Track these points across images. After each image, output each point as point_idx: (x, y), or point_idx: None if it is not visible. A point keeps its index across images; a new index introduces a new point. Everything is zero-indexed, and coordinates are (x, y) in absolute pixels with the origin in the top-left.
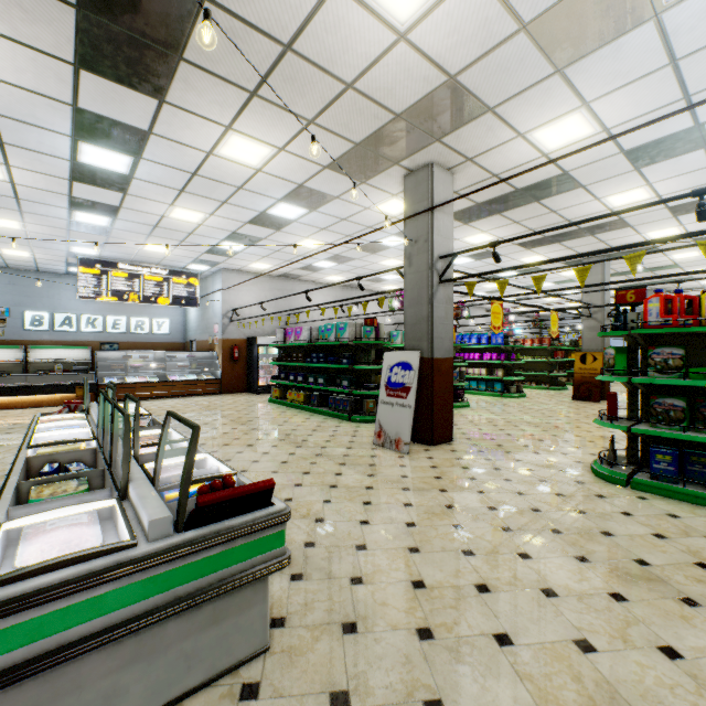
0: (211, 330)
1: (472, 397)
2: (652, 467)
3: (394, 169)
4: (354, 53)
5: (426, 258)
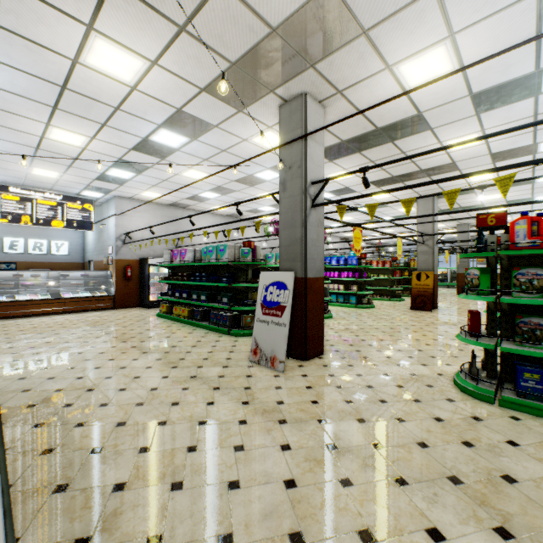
0: (106, 251)
1: (333, 308)
2: (520, 385)
3: (269, 97)
4: None
5: (299, 183)
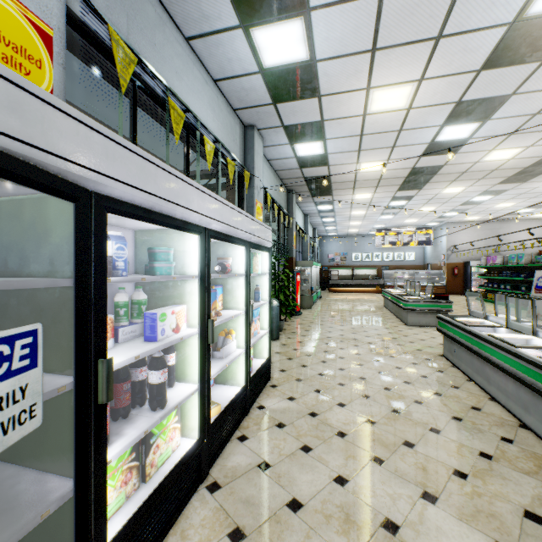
0: (439, 258)
1: None
2: None
3: (541, 175)
4: (491, 166)
5: None
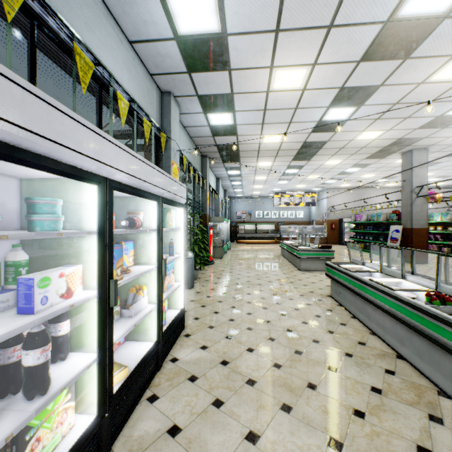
0: (321, 216)
1: None
2: None
3: (394, 154)
4: (361, 144)
5: (409, 188)
